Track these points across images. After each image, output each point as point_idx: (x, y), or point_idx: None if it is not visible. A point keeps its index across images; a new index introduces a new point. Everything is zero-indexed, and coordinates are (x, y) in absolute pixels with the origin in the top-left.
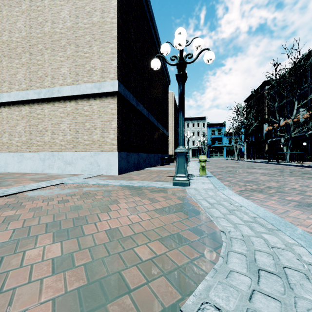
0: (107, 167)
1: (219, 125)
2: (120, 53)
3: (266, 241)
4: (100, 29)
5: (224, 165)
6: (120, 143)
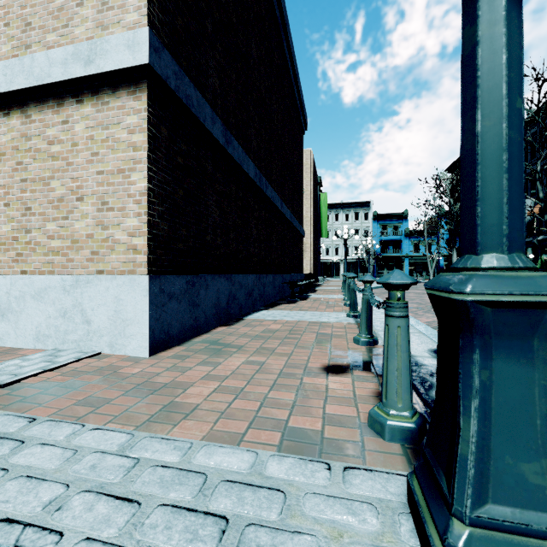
0: (112, 329)
1: (396, 216)
2: None
3: None
4: None
5: None
6: (164, 246)
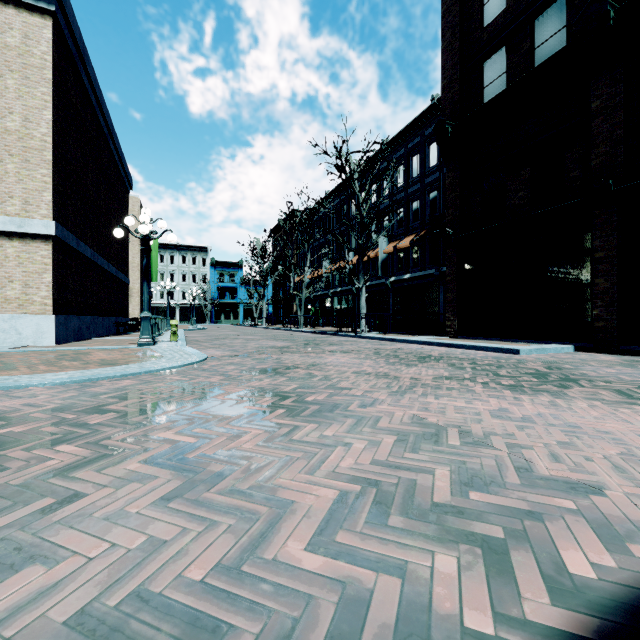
0: (35, 336)
1: (233, 265)
2: (56, 181)
3: (183, 356)
4: (22, 142)
5: (222, 333)
6: (56, 303)
